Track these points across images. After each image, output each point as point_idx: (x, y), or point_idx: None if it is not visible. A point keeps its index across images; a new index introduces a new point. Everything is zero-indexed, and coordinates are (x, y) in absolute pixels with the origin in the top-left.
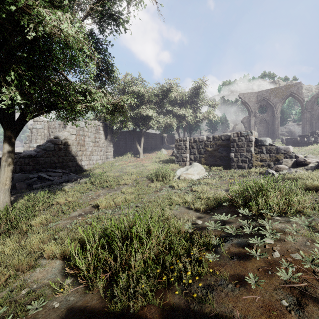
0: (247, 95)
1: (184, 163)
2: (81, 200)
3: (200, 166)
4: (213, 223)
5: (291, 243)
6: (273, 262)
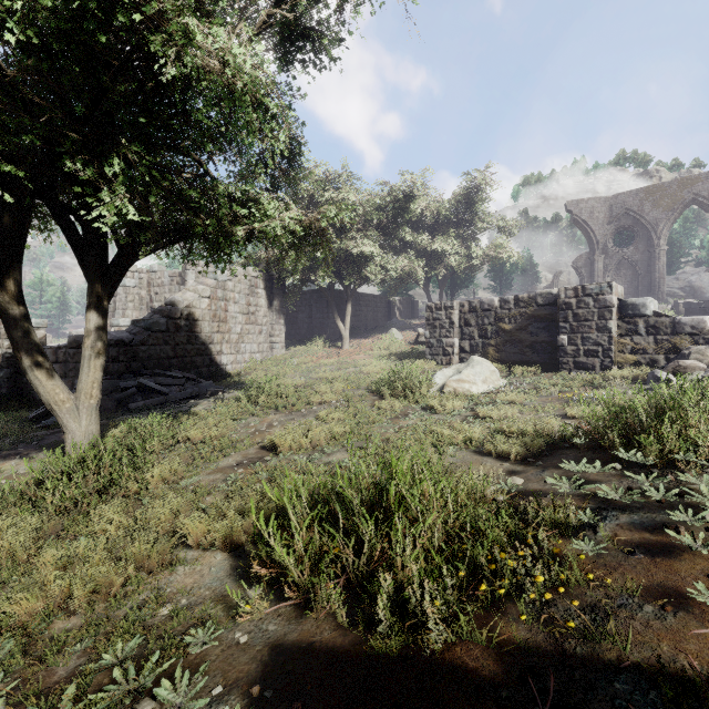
0: (587, 205)
1: (447, 358)
2: (236, 435)
3: (488, 364)
4: (565, 479)
5: None
6: None
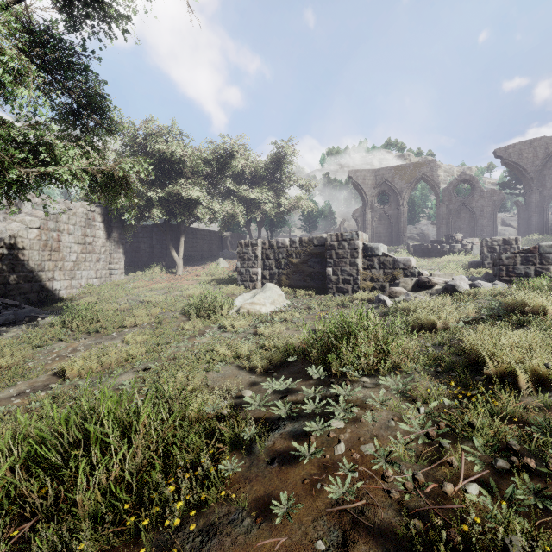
0: (361, 174)
1: (253, 284)
2: (34, 362)
3: (277, 289)
4: (258, 397)
5: (369, 426)
6: (331, 465)
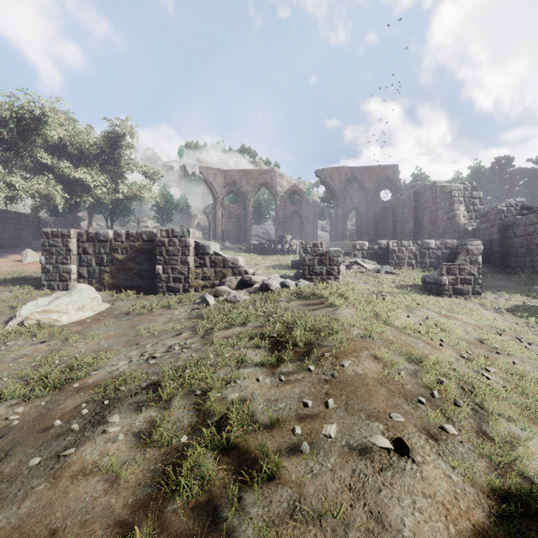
0: (213, 172)
1: (64, 284)
2: None
3: (91, 291)
4: None
5: (56, 513)
6: None
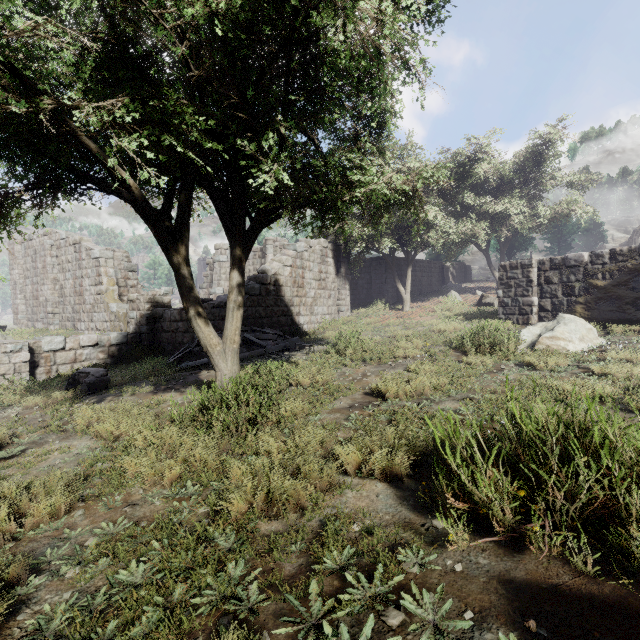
0: None
1: (523, 317)
2: (336, 382)
3: (583, 321)
4: None
5: None
6: None
